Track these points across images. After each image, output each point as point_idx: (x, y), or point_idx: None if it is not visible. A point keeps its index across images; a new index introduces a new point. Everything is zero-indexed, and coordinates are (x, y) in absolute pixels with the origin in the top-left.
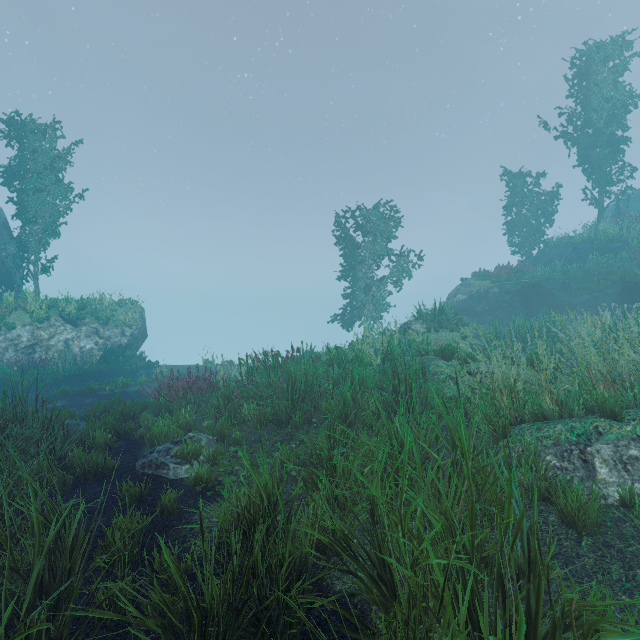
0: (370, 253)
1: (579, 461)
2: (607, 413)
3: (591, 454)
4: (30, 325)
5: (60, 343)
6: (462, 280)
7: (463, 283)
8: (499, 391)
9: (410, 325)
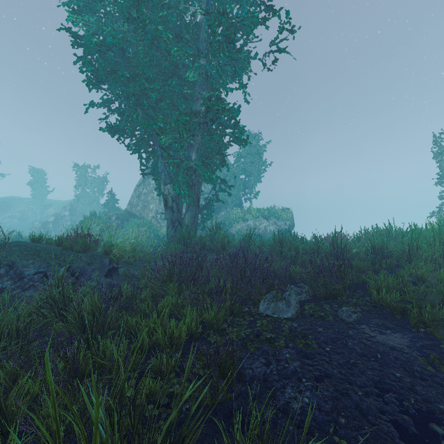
0: None
1: None
2: None
3: None
4: (252, 219)
5: (263, 227)
6: None
7: None
8: None
9: None
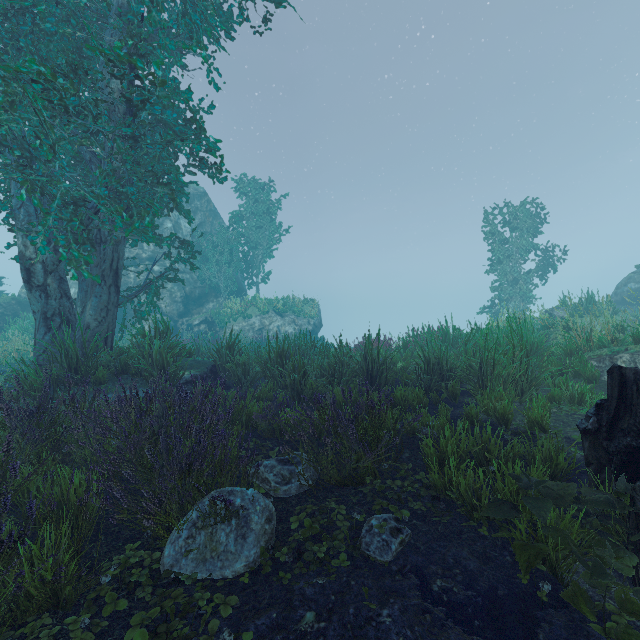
0: (517, 248)
1: (608, 362)
2: (636, 341)
3: (616, 359)
4: (259, 316)
5: (275, 328)
6: (637, 267)
7: (637, 270)
8: (578, 336)
9: (552, 311)
